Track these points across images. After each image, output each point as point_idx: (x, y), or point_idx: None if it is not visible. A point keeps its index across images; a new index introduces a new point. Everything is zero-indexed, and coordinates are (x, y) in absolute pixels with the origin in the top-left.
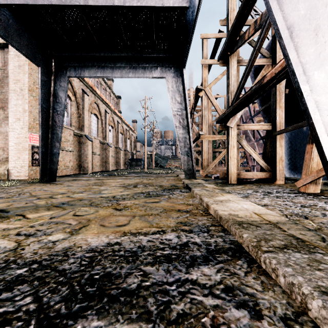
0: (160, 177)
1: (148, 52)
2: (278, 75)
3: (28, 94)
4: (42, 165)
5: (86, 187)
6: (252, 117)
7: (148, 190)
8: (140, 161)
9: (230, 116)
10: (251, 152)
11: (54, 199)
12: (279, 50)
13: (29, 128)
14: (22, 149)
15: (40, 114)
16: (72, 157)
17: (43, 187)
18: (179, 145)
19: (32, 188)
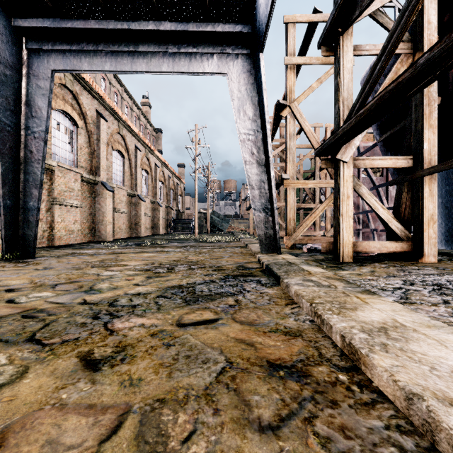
0: (217, 249)
1: (196, 23)
2: None
3: None
4: (7, 230)
5: (75, 272)
6: (362, 154)
7: (194, 281)
8: (189, 222)
9: (346, 140)
10: (377, 206)
11: None
12: (428, 25)
13: None
14: None
15: None
16: (79, 215)
17: None
18: (251, 195)
19: None
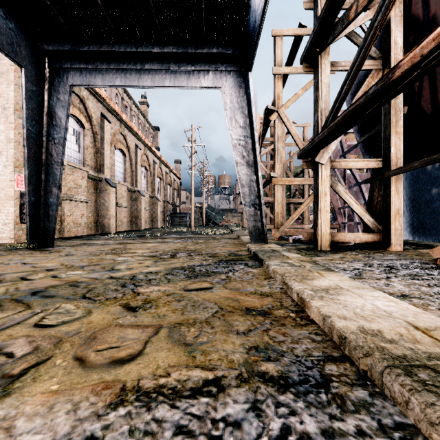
0: (212, 240)
1: (195, 46)
2: (426, 60)
3: (15, 115)
4: (31, 222)
5: (94, 258)
6: (345, 153)
7: (193, 264)
8: (186, 216)
9: (322, 146)
10: (352, 202)
11: (25, 283)
12: (394, 46)
13: (16, 167)
14: (5, 198)
15: (25, 143)
16: (86, 210)
17: (26, 257)
18: (242, 192)
19: (6, 259)
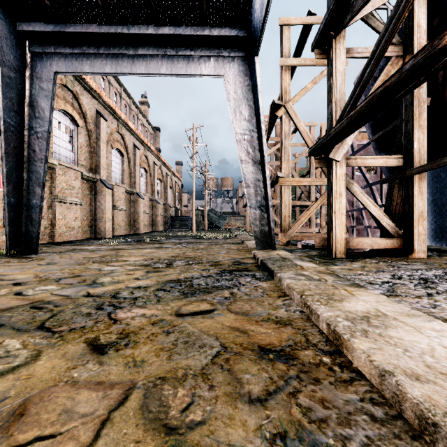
0: (214, 245)
1: (194, 27)
2: None
3: None
4: (11, 226)
5: (77, 267)
6: (356, 153)
7: (191, 275)
8: (187, 219)
9: (338, 140)
10: (369, 204)
11: None
12: (417, 29)
13: None
14: None
15: (2, 136)
16: (79, 212)
17: None
18: (247, 193)
19: None
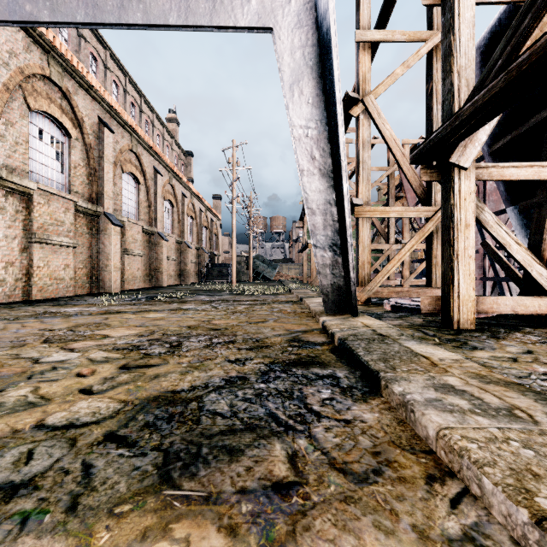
0: (260, 305)
1: None
2: None
3: None
4: None
5: (0, 355)
6: None
7: (207, 378)
8: (227, 268)
9: (474, 127)
10: (509, 241)
11: None
12: None
13: None
14: None
15: None
16: (72, 258)
17: None
18: (311, 223)
19: None
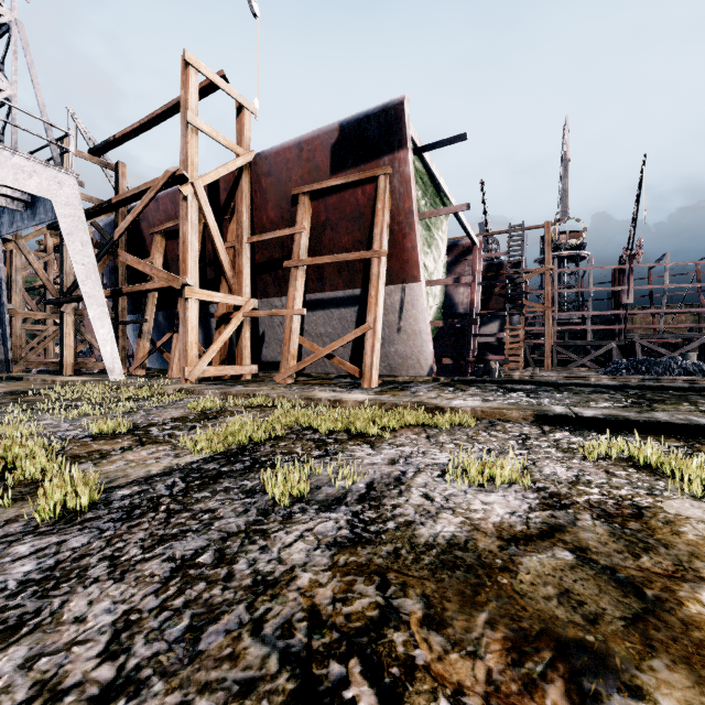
0: None
1: None
2: (106, 297)
3: None
4: None
5: None
6: None
7: None
8: None
9: (67, 303)
10: (93, 340)
11: None
12: (122, 242)
13: None
14: None
15: None
16: None
17: None
18: None
19: None
